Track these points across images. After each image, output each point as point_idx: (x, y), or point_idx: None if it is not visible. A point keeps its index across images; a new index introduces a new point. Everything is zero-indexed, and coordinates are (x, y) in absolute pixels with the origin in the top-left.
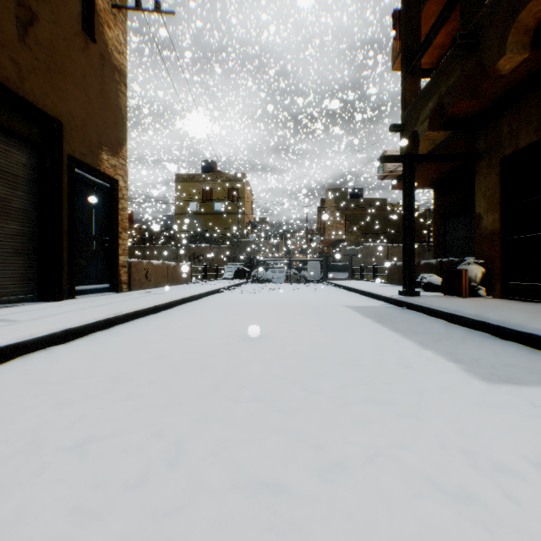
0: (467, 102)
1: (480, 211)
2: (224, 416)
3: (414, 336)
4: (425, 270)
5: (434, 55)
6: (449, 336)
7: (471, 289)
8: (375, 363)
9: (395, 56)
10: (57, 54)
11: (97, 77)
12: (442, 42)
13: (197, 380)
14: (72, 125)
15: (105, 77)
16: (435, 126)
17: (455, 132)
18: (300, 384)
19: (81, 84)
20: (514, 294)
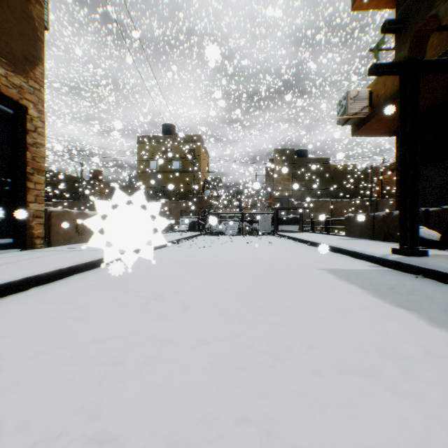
0: None
1: None
2: None
3: None
4: None
5: None
6: None
7: None
8: None
9: None
10: None
11: None
12: None
13: None
14: None
15: None
16: None
17: None
18: None
19: None
20: None
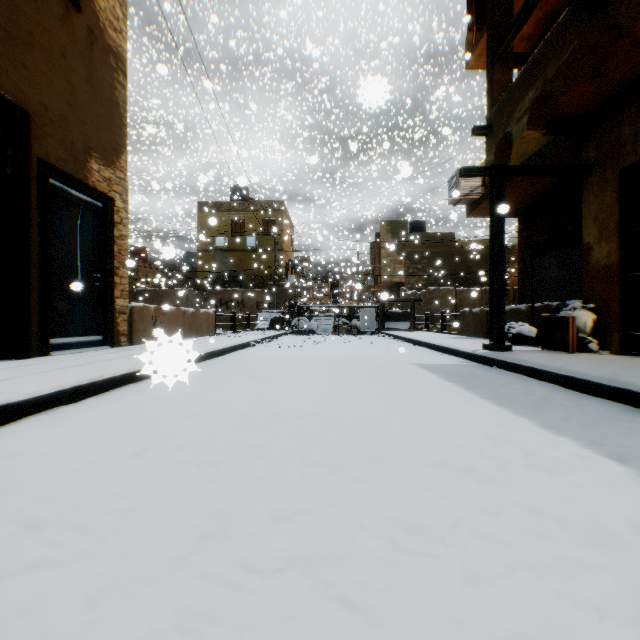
0: (588, 85)
1: (589, 240)
2: (225, 618)
3: (529, 411)
4: (511, 318)
5: (519, 50)
6: (579, 412)
7: (579, 342)
8: (492, 465)
9: (470, 51)
10: (21, 18)
11: (84, 58)
12: (530, 33)
13: (188, 509)
14: (45, 119)
15: (95, 60)
16: (537, 124)
17: (553, 139)
18: (375, 515)
19: (59, 65)
20: (639, 349)
